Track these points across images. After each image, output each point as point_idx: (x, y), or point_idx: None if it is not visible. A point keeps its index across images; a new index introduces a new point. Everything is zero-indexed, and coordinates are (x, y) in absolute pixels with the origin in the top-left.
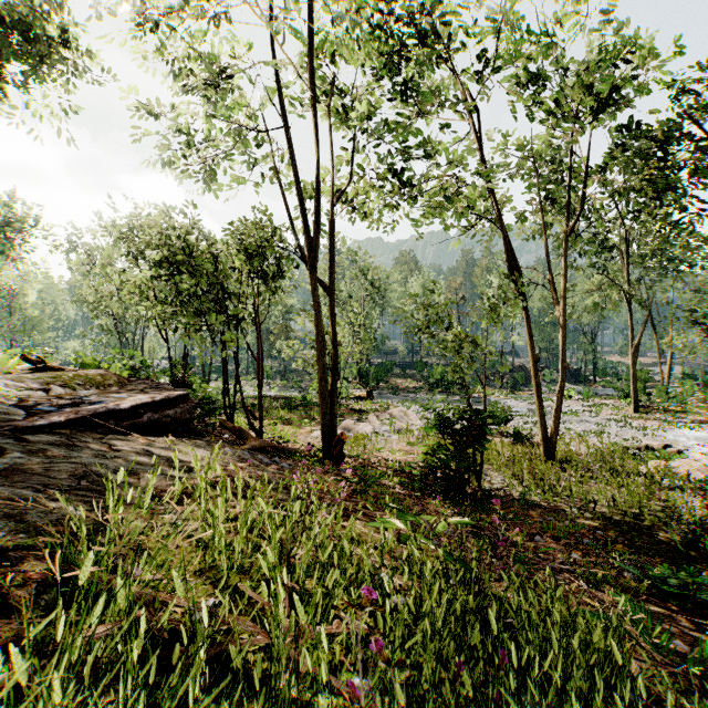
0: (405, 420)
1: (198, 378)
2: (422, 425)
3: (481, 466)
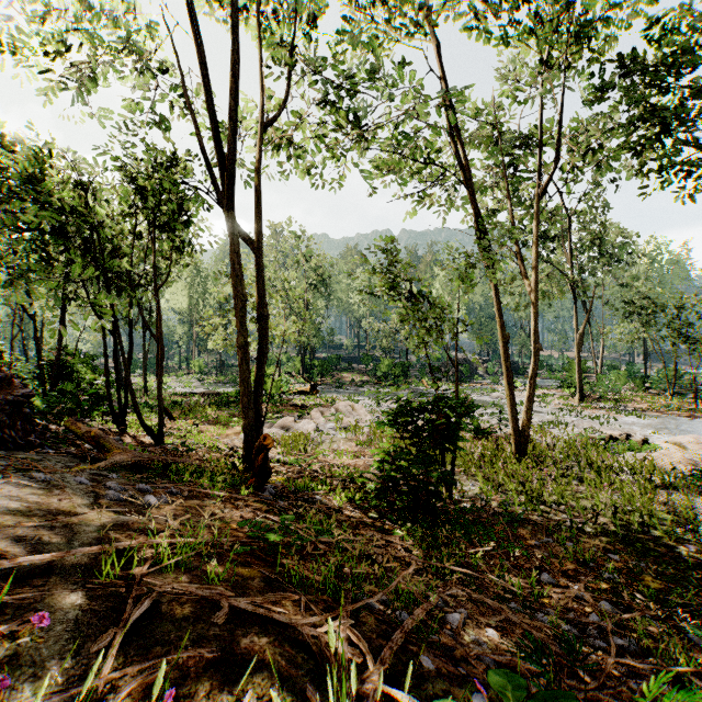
0: (353, 416)
1: (82, 367)
2: (371, 420)
3: (453, 471)
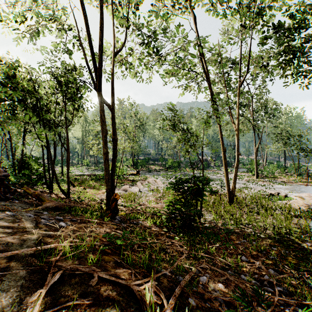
0: (155, 185)
1: (33, 163)
2: (164, 187)
3: (201, 209)
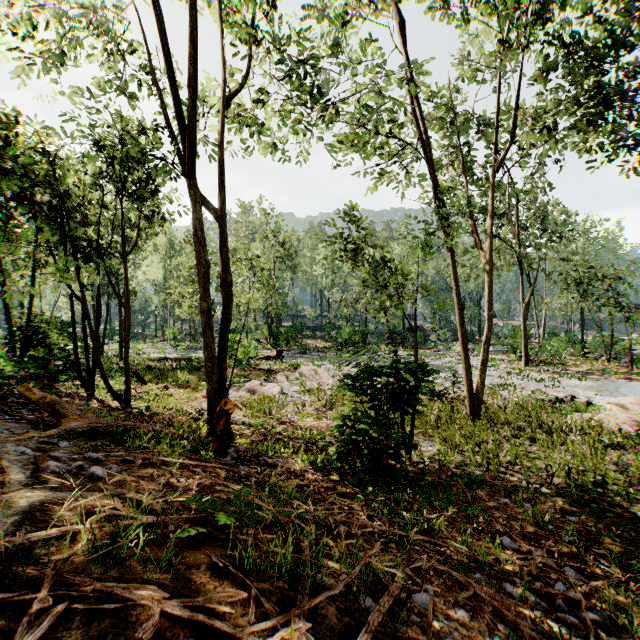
0: (316, 379)
1: (53, 333)
2: (333, 384)
3: (412, 433)
